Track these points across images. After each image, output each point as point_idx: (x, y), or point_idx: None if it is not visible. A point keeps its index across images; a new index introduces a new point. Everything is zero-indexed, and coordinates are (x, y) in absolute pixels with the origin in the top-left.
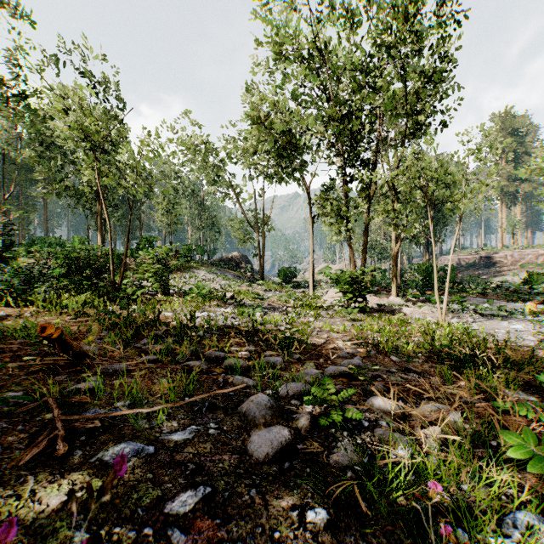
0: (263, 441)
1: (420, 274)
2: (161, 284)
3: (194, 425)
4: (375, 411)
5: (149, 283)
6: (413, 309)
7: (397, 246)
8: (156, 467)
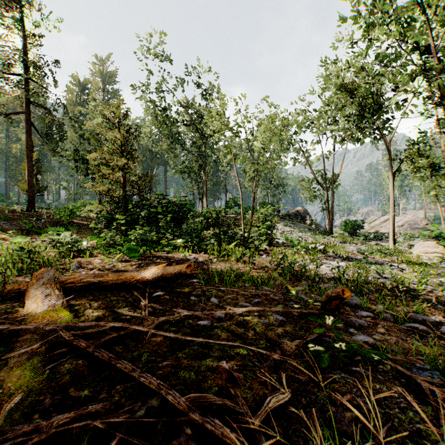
0: None
1: None
2: (267, 237)
3: None
4: None
5: None
6: None
7: None
8: None
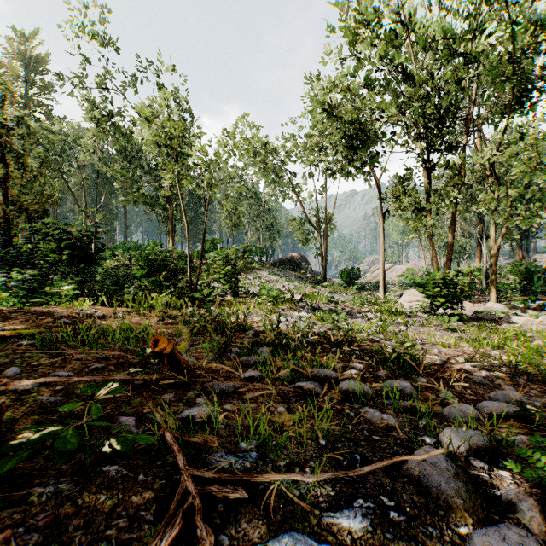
0: None
1: (515, 275)
2: (231, 285)
3: (360, 498)
4: None
5: (216, 284)
6: (526, 319)
7: (497, 243)
8: None
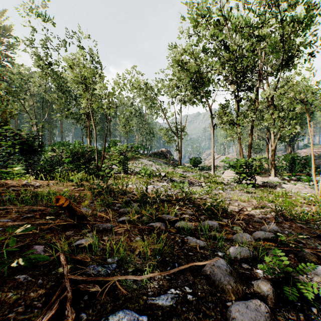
0: (247, 320)
1: (286, 161)
2: (123, 167)
3: (172, 288)
4: (320, 281)
5: (115, 166)
6: (290, 186)
7: (275, 143)
8: None
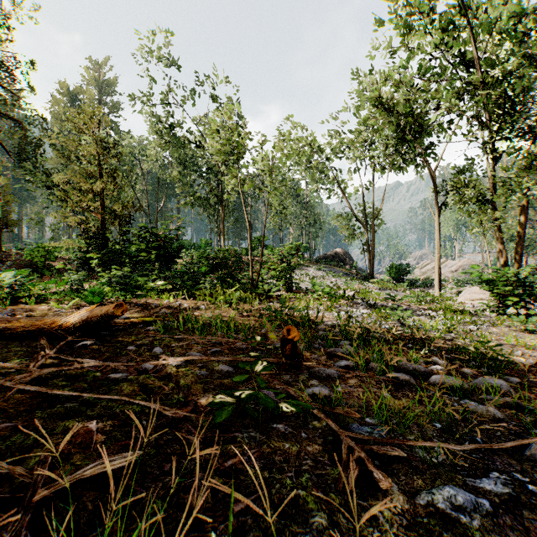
0: None
1: None
2: (286, 281)
3: (494, 471)
4: None
5: None
6: None
7: None
8: (515, 535)
